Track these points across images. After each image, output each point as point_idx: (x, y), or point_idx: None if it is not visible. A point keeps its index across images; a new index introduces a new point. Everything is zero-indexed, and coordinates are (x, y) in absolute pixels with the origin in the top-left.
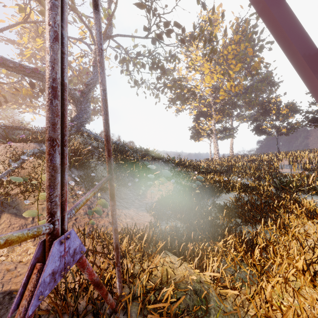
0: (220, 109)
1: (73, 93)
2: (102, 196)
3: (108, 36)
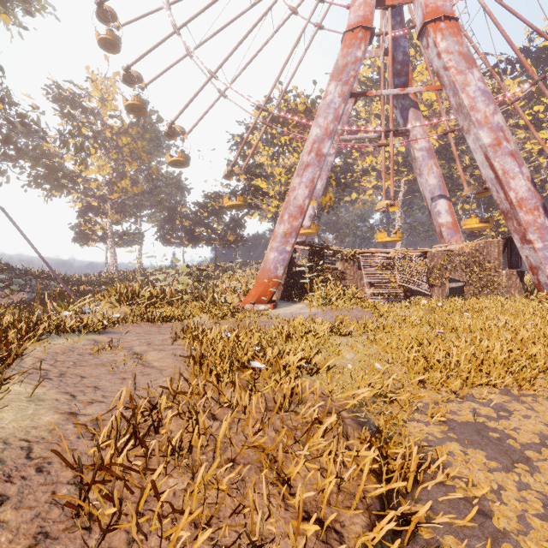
0: (119, 207)
1: None
2: None
3: None
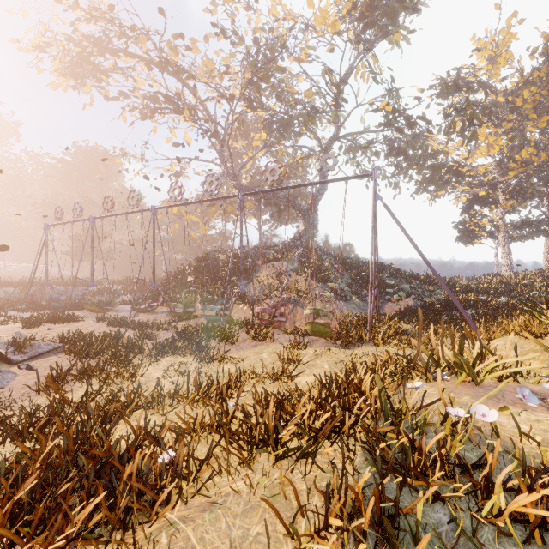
0: (515, 189)
1: (301, 207)
2: (346, 305)
3: (336, 137)
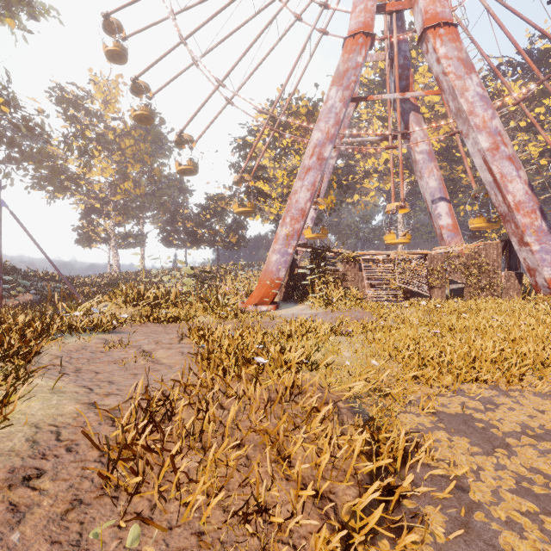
0: (122, 209)
1: None
2: None
3: None
